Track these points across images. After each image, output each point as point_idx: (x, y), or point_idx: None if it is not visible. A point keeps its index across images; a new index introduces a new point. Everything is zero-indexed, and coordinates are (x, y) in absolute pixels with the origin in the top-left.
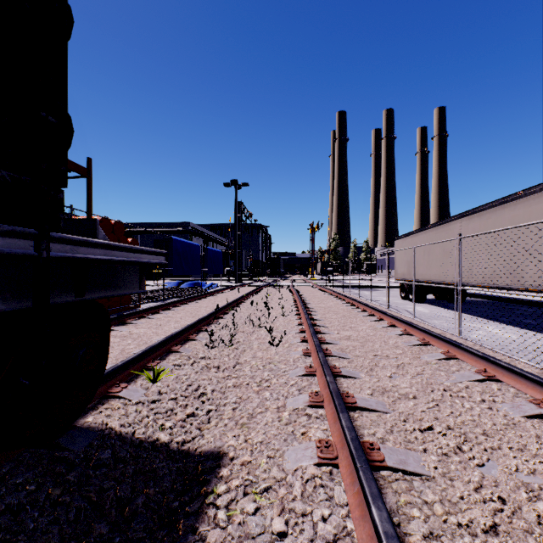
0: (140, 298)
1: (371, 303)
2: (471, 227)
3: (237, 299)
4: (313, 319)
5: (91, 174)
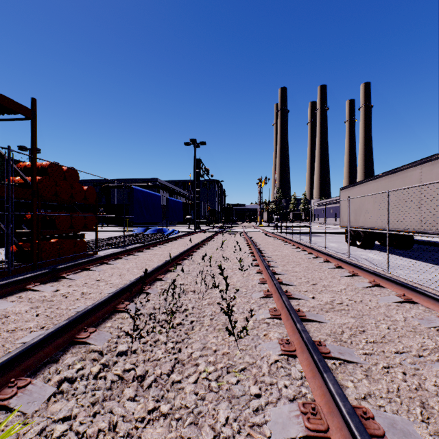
0: (97, 245)
1: (325, 250)
2: (435, 173)
3: (192, 246)
4: (275, 273)
5: (36, 115)
